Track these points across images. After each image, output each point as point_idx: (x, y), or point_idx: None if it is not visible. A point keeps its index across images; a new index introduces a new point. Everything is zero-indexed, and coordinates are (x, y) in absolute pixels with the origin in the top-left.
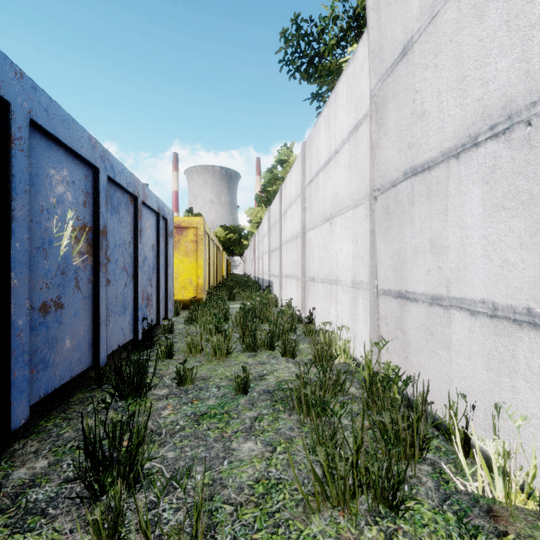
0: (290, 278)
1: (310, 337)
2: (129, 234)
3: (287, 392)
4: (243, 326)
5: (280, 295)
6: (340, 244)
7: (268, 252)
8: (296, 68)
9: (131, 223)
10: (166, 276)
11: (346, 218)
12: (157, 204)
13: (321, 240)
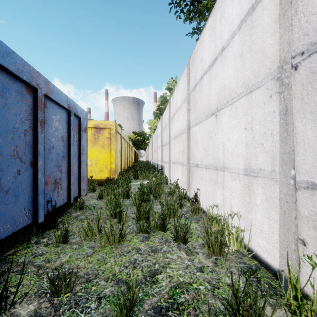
0: (177, 163)
1: (196, 215)
2: (25, 123)
3: (184, 315)
4: (138, 207)
5: (169, 176)
6: (228, 133)
7: (161, 146)
8: (181, 10)
9: (28, 112)
10: (79, 162)
11: (236, 107)
12: (67, 102)
13: (205, 132)
